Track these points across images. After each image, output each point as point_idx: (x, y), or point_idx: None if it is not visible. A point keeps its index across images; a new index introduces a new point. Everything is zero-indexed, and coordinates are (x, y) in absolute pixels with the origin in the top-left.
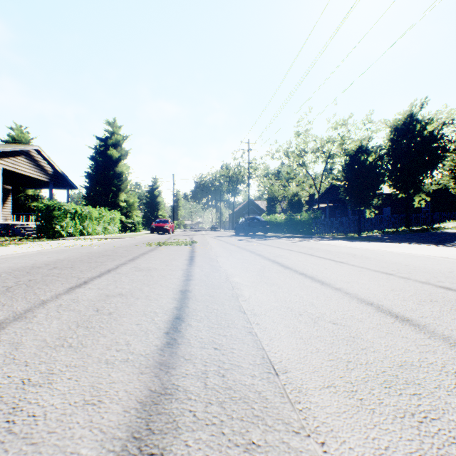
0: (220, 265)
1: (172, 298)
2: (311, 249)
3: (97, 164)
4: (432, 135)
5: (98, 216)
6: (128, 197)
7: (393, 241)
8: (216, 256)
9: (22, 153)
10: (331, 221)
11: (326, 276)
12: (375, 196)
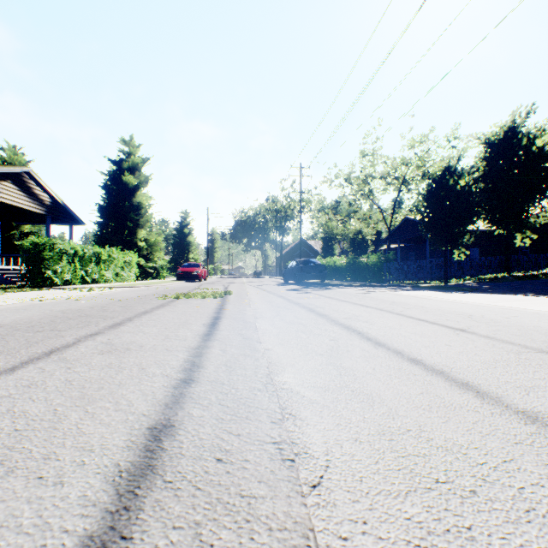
0: (259, 337)
1: (105, 475)
2: (395, 303)
3: (110, 193)
4: (542, 152)
5: (107, 258)
6: (149, 235)
7: (499, 291)
8: (254, 316)
9: (8, 177)
10: (408, 265)
11: (468, 367)
12: (468, 232)
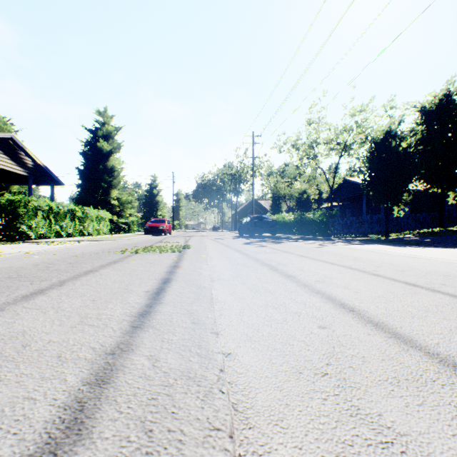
0: (215, 319)
1: None
2: (359, 260)
3: (87, 157)
4: None
5: (81, 214)
6: (121, 195)
7: (446, 245)
8: (211, 278)
9: None
10: (350, 221)
11: None
12: (408, 190)
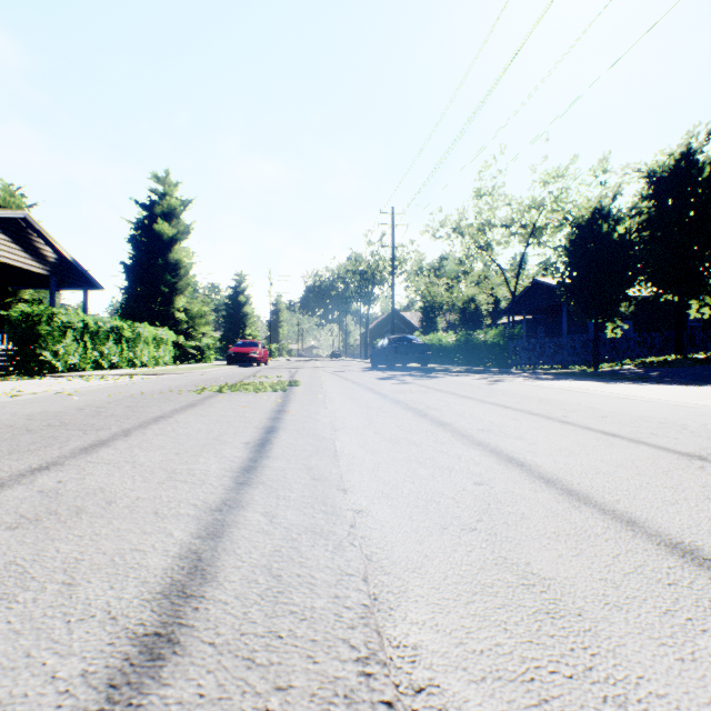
0: (342, 475)
1: None
2: (546, 402)
3: (138, 247)
4: None
5: (131, 334)
6: (190, 304)
7: (680, 381)
8: (333, 427)
9: None
10: (541, 344)
11: None
12: (628, 297)
